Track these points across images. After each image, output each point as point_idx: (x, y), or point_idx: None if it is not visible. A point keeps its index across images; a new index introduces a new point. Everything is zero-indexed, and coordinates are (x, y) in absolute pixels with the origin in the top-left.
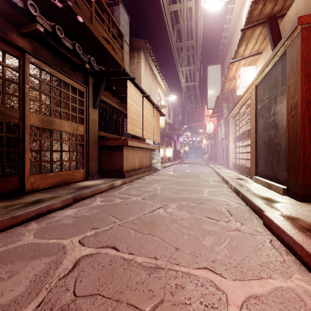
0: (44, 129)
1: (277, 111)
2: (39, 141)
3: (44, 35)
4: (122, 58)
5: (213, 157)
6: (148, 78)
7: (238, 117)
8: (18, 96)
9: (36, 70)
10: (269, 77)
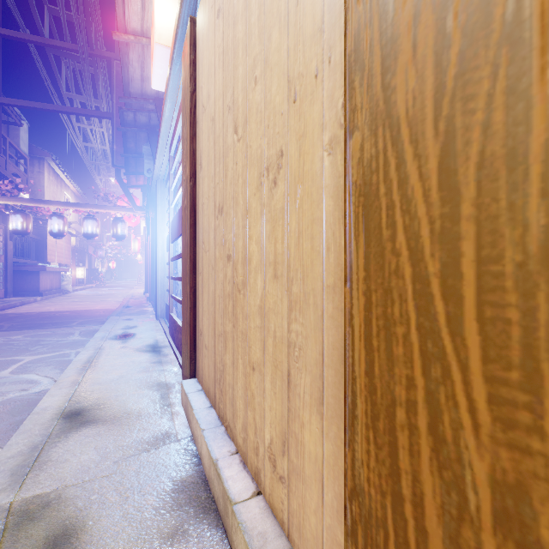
0: None
1: None
2: None
3: None
4: (26, 181)
5: None
6: (52, 186)
7: None
8: None
9: None
10: None
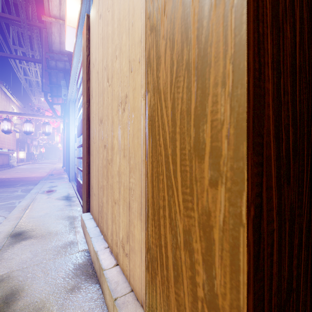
0: None
1: None
2: None
3: None
4: None
5: None
6: (3, 102)
7: None
8: None
9: None
10: None
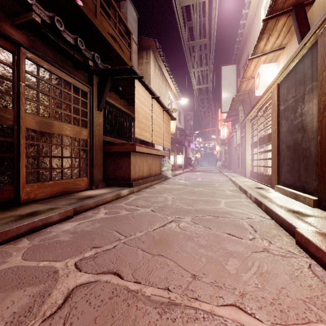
0: (43, 132)
1: (305, 111)
2: (36, 146)
3: (42, 27)
4: (129, 57)
5: (226, 165)
6: (158, 80)
7: (255, 121)
8: (12, 95)
9: (33, 67)
10: (295, 73)
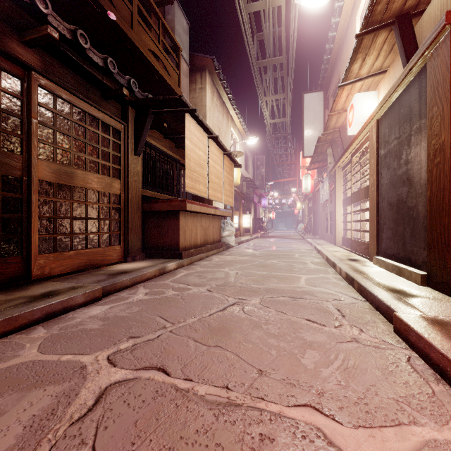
0: (61, 185)
1: (412, 157)
2: (53, 204)
3: (60, 45)
4: (177, 81)
5: (311, 228)
6: (216, 112)
7: (349, 169)
8: (20, 136)
9: (48, 97)
10: (399, 107)
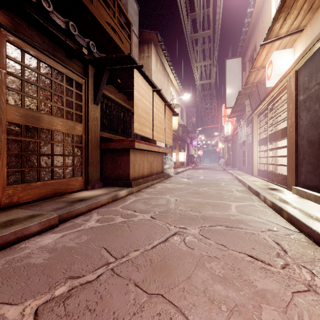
0: (29, 127)
1: None
2: (21, 142)
3: (26, 7)
4: (129, 49)
5: (230, 162)
6: (159, 75)
7: (263, 116)
8: None
9: (17, 52)
10: None
